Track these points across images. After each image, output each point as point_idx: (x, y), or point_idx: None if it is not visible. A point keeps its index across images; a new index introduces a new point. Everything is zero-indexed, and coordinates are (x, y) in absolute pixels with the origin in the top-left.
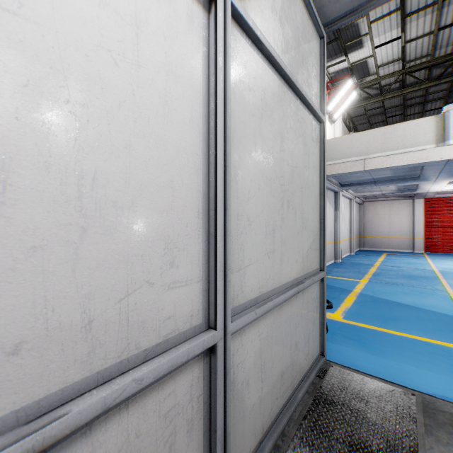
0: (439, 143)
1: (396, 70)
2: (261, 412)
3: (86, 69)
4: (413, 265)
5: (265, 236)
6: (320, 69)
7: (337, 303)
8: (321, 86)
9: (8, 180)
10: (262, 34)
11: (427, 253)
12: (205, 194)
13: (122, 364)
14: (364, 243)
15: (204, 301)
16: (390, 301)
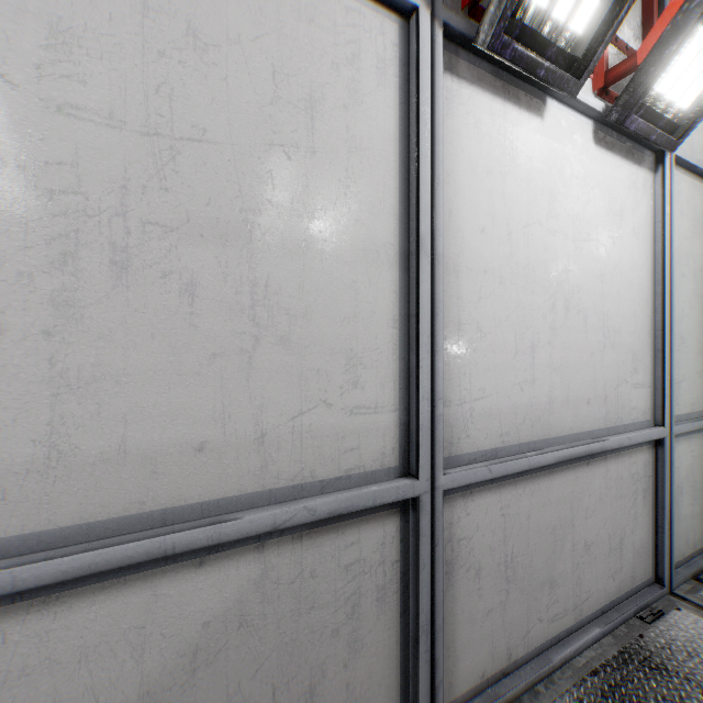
0: None
1: None
2: (691, 528)
3: (604, 254)
4: None
5: (694, 355)
6: None
7: None
8: None
9: (586, 320)
10: (696, 159)
11: None
12: (652, 318)
13: (616, 428)
14: None
15: (651, 403)
16: None
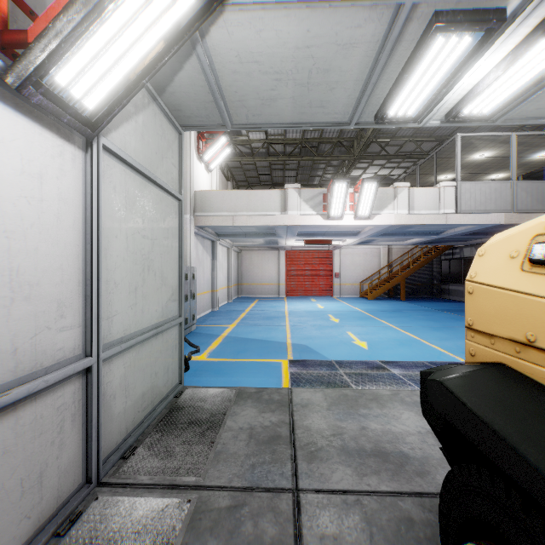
0: (283, 212)
1: (262, 138)
2: (126, 419)
3: (15, 211)
4: (274, 308)
5: (129, 294)
6: (179, 158)
7: (205, 347)
8: (180, 172)
9: None
10: (126, 155)
11: (288, 297)
12: (84, 270)
13: (34, 374)
14: (242, 291)
15: (83, 339)
16: (247, 338)
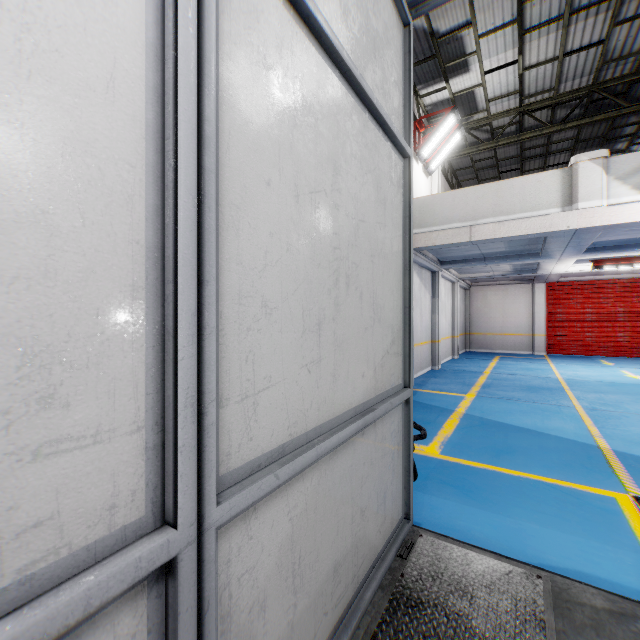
0: (567, 206)
1: (511, 107)
2: None
3: None
4: (533, 372)
5: (302, 335)
6: (404, 75)
7: (433, 430)
8: (406, 101)
9: None
10: None
11: (550, 356)
12: (154, 249)
13: None
14: (471, 343)
15: (150, 470)
16: (504, 424)
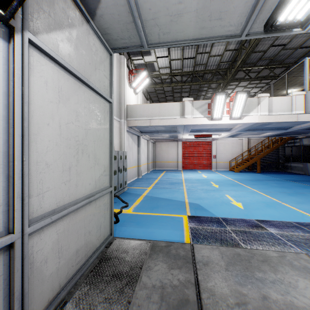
0: (182, 116)
1: (167, 72)
2: (58, 276)
3: None
4: (175, 177)
5: (62, 172)
6: (110, 72)
7: (132, 203)
8: (111, 82)
9: None
10: (57, 55)
11: (183, 170)
12: (6, 152)
13: None
14: (156, 166)
15: (5, 217)
16: (159, 197)
